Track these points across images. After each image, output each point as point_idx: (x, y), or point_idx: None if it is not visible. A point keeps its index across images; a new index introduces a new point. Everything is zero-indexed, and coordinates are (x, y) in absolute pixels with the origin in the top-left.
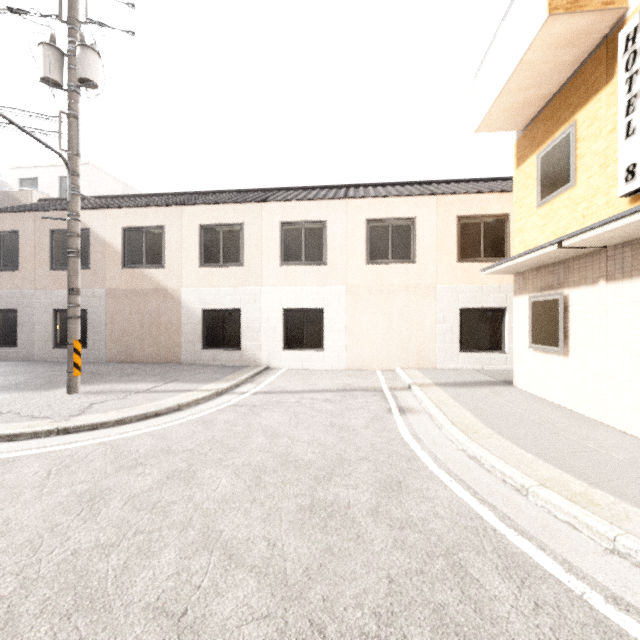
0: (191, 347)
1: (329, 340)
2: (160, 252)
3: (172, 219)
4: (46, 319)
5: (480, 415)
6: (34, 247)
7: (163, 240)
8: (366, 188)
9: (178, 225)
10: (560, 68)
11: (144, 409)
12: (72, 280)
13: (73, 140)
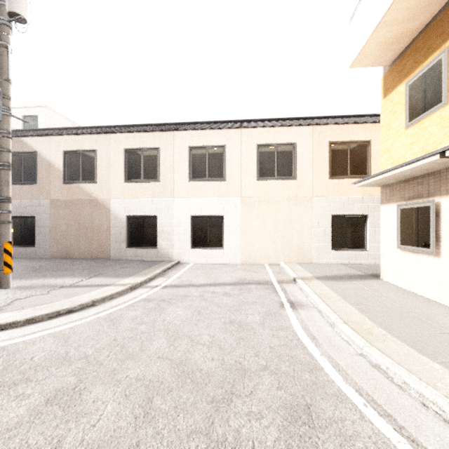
0: (118, 246)
1: (227, 240)
2: (93, 170)
3: (102, 144)
4: None
5: (365, 311)
6: None
7: (95, 161)
8: (256, 122)
9: (107, 149)
10: None
11: (59, 306)
12: (3, 189)
13: (4, 67)
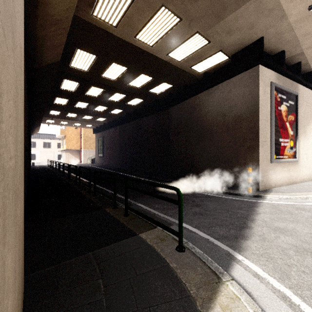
0: None
1: (37, 159)
2: None
3: None
4: None
5: None
6: None
7: None
8: (43, 134)
9: None
10: (61, 137)
11: None
12: None
13: None
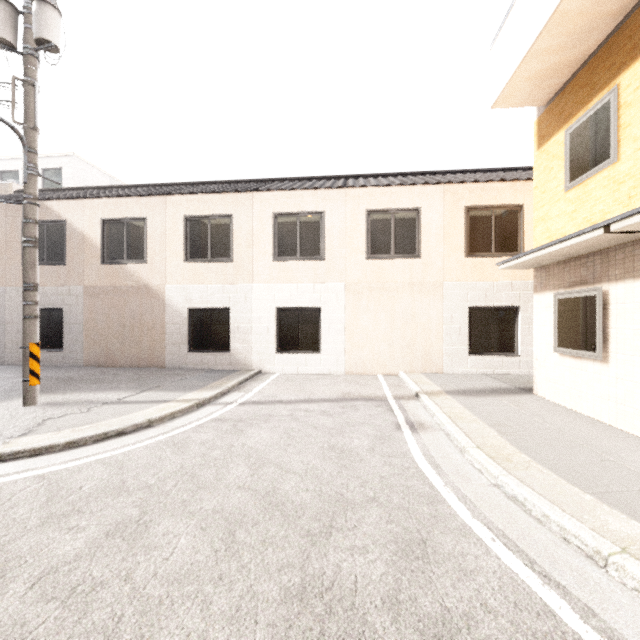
0: (176, 349)
1: (326, 342)
2: (142, 246)
3: (155, 210)
4: (18, 319)
5: (507, 434)
6: (5, 240)
7: (145, 233)
8: (366, 179)
9: (162, 216)
10: (600, 22)
11: (106, 426)
12: (28, 274)
13: (29, 111)
